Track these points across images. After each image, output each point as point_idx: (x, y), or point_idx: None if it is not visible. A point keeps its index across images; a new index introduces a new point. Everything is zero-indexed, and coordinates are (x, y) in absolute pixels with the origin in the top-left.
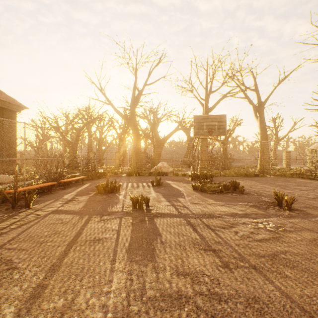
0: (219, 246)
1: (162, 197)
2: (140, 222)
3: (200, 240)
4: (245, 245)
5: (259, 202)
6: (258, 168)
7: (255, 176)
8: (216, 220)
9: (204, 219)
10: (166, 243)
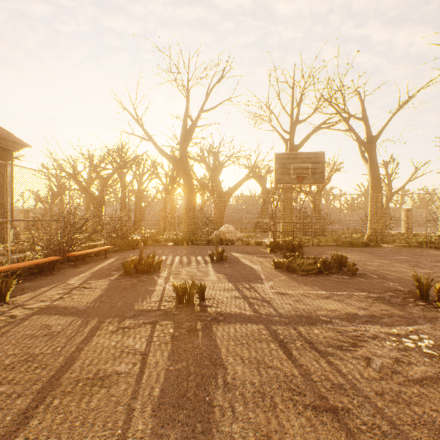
0: (343, 397)
1: (226, 282)
2: (188, 334)
3: (302, 379)
4: (395, 394)
5: (386, 291)
6: (368, 233)
7: (365, 246)
8: (323, 329)
9: (301, 327)
10: (235, 389)
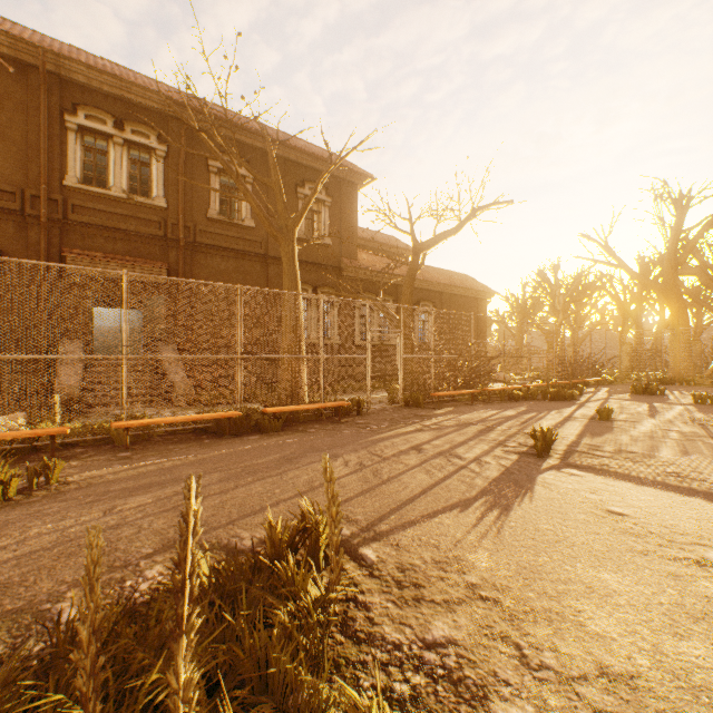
0: None
1: None
2: (705, 408)
3: None
4: None
5: None
6: None
7: None
8: None
9: None
10: None
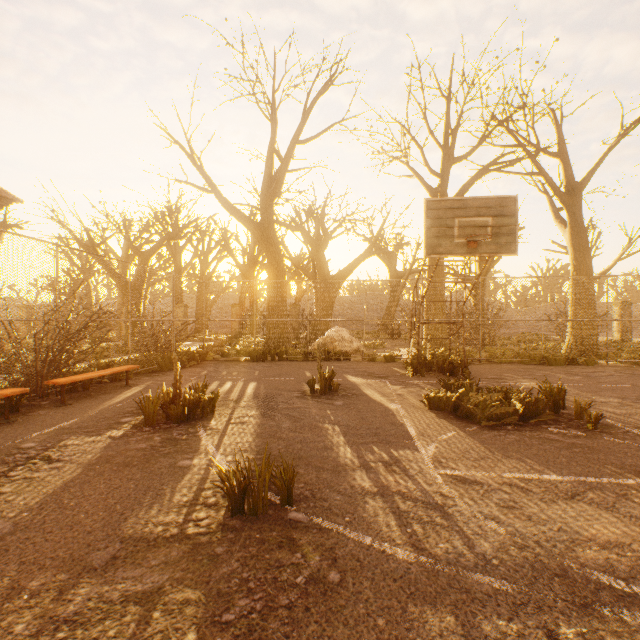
0: None
1: (340, 444)
2: None
3: None
4: None
5: None
6: (569, 341)
7: (569, 363)
8: (636, 639)
9: (566, 626)
10: None
